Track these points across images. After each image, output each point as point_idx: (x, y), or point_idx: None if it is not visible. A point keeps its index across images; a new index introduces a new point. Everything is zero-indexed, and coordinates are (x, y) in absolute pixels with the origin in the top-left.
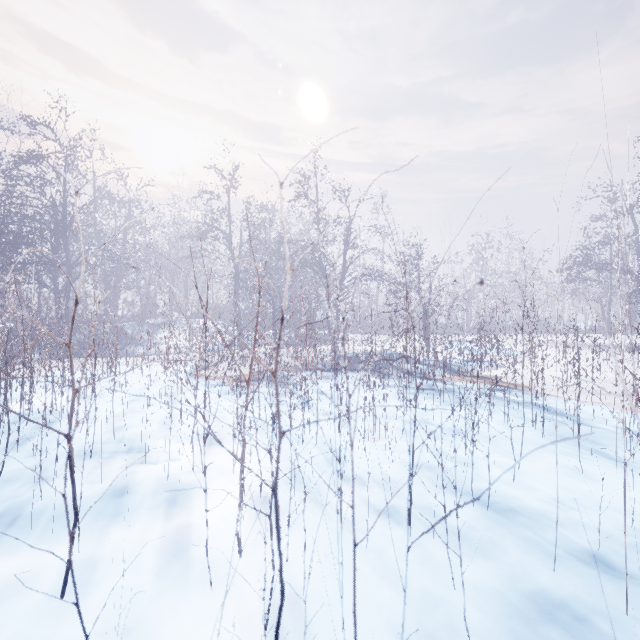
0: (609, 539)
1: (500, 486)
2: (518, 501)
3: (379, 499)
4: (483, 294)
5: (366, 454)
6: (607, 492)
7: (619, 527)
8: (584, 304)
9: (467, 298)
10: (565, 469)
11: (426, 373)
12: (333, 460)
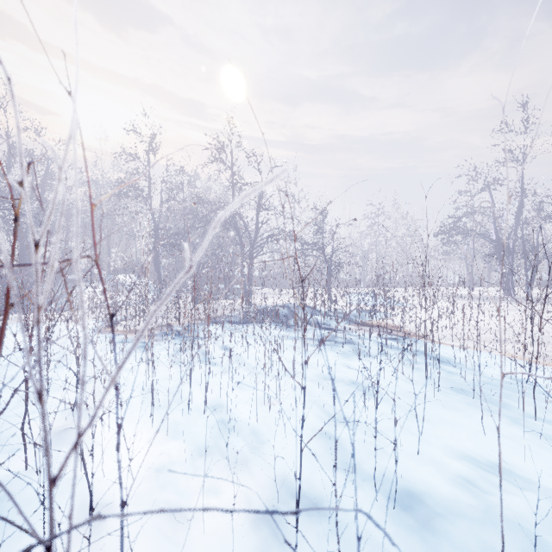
0: (542, 549)
1: (404, 464)
2: (427, 488)
3: (263, 498)
4: (376, 254)
5: (258, 425)
6: (515, 462)
7: (545, 522)
8: (453, 263)
9: (363, 257)
10: (467, 433)
11: (328, 324)
12: (219, 436)
